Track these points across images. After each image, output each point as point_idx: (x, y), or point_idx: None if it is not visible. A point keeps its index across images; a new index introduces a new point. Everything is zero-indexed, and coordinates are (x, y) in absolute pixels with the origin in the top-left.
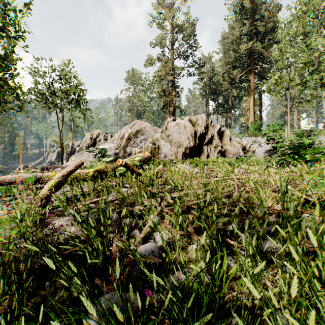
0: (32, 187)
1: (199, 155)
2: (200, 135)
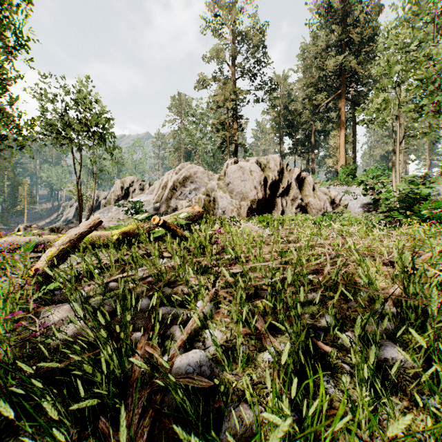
0: (32, 256)
1: (270, 211)
2: (272, 183)
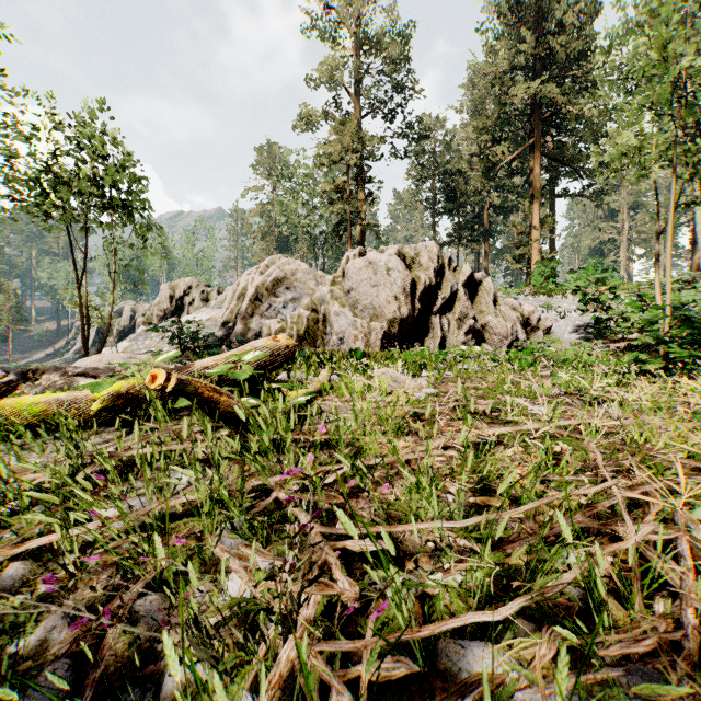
0: None
1: (422, 338)
2: (425, 291)
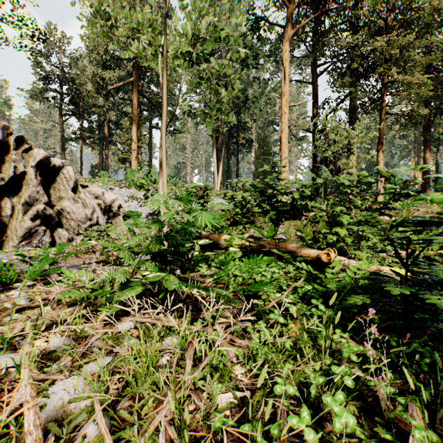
0: None
1: None
2: None
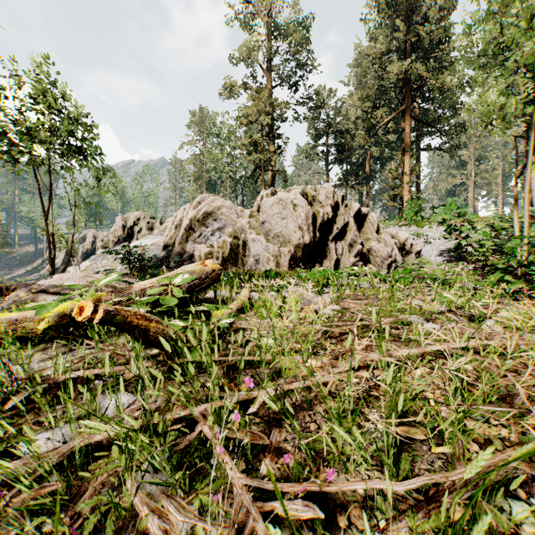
0: None
1: (320, 260)
2: (323, 223)
